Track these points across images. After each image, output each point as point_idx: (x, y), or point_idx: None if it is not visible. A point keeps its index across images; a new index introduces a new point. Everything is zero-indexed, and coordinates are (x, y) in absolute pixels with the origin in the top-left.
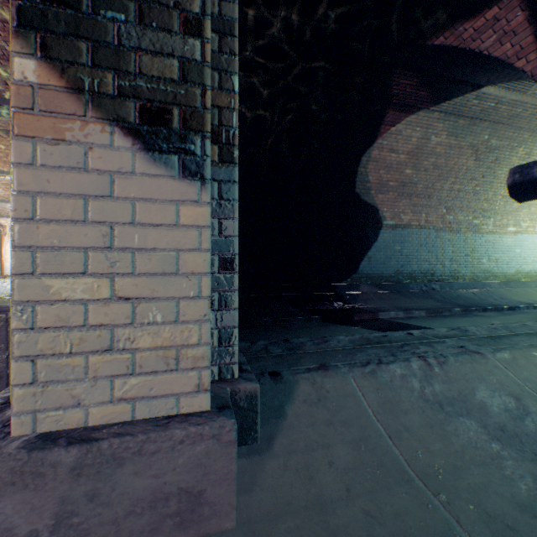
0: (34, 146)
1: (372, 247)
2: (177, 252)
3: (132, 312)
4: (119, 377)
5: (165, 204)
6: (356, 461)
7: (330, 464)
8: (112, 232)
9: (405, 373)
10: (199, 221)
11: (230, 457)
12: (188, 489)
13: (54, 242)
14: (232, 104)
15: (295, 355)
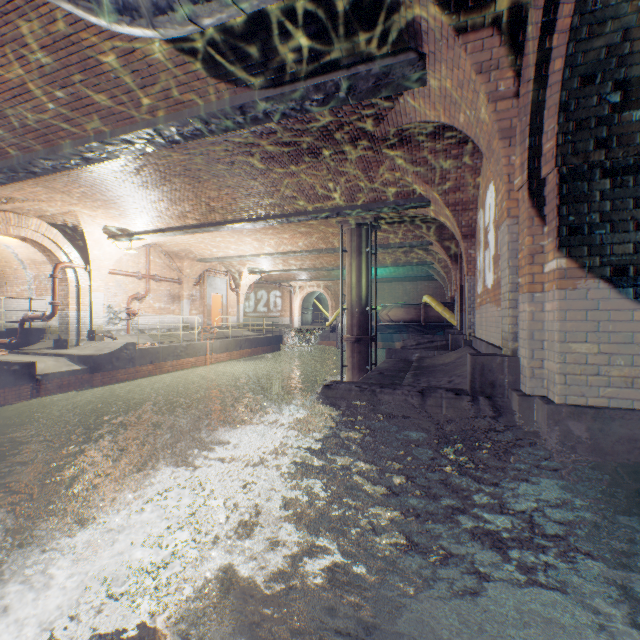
0: (564, 292)
1: None
2: (631, 333)
3: (607, 359)
4: (601, 387)
5: (624, 311)
6: None
7: None
8: (597, 324)
9: None
10: None
11: None
12: None
13: (572, 329)
14: None
15: None
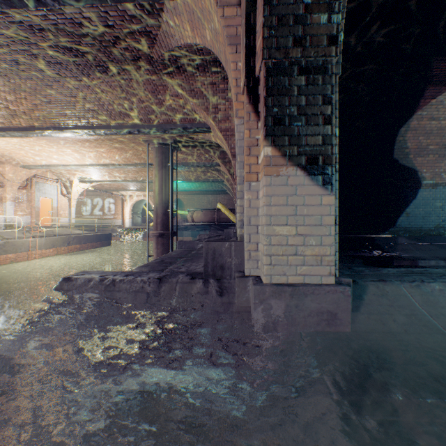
0: (270, 178)
1: (411, 204)
2: (320, 216)
3: (303, 240)
4: (298, 266)
5: (316, 196)
6: (409, 322)
7: (393, 321)
8: (296, 208)
9: (442, 289)
10: (329, 202)
11: (347, 302)
12: (330, 311)
13: (276, 213)
14: (335, 142)
15: (360, 274)
